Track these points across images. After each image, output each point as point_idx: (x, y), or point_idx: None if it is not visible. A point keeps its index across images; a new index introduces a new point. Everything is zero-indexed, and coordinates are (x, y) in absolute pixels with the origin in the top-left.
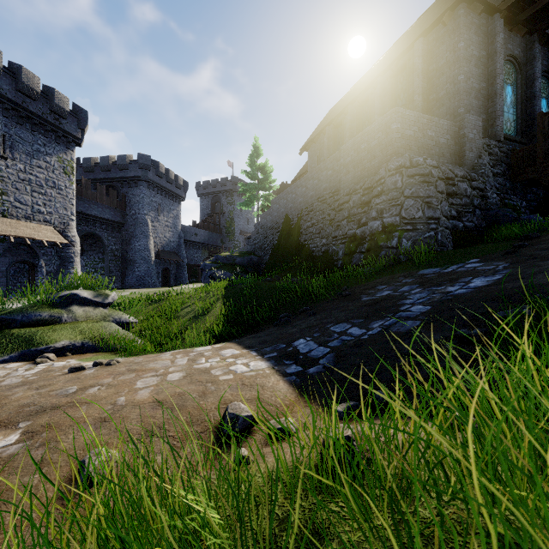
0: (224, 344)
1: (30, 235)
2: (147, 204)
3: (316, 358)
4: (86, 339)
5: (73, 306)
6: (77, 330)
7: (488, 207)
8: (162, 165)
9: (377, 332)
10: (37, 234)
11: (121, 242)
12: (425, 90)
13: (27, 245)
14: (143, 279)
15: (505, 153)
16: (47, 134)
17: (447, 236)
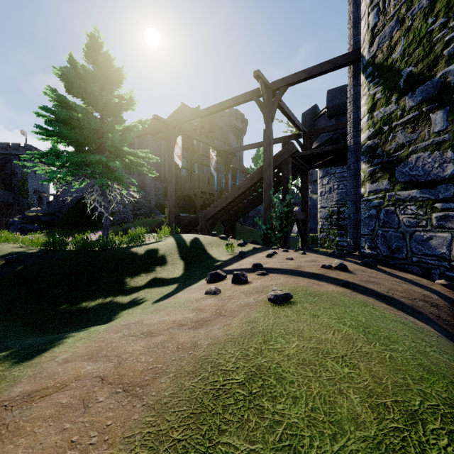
0: None
1: None
2: None
3: None
4: None
5: None
6: None
7: (151, 206)
8: None
9: None
10: None
11: None
12: None
13: None
14: None
15: (164, 187)
16: None
17: (130, 216)
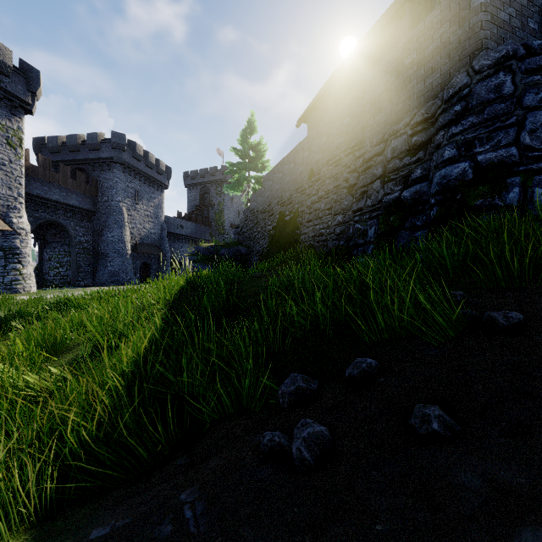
0: None
1: None
2: (122, 190)
3: None
4: None
5: None
6: None
7: None
8: (140, 147)
9: None
10: None
11: (92, 233)
12: None
13: None
14: (117, 275)
15: None
16: None
17: None
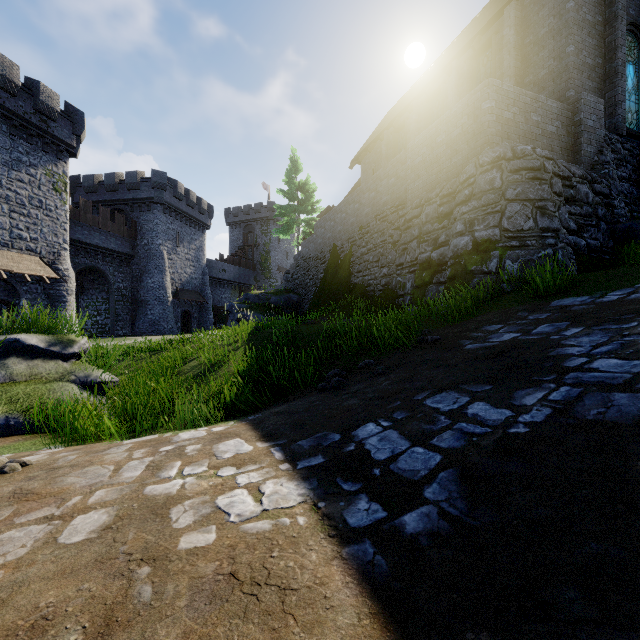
0: (230, 425)
1: (7, 267)
2: (163, 232)
3: (415, 482)
4: (14, 411)
5: (10, 358)
6: (4, 397)
7: (615, 219)
8: (181, 185)
9: (546, 418)
10: (16, 266)
11: (130, 278)
12: (518, 71)
13: (4, 280)
14: (158, 324)
15: (630, 152)
16: (31, 139)
17: (570, 256)
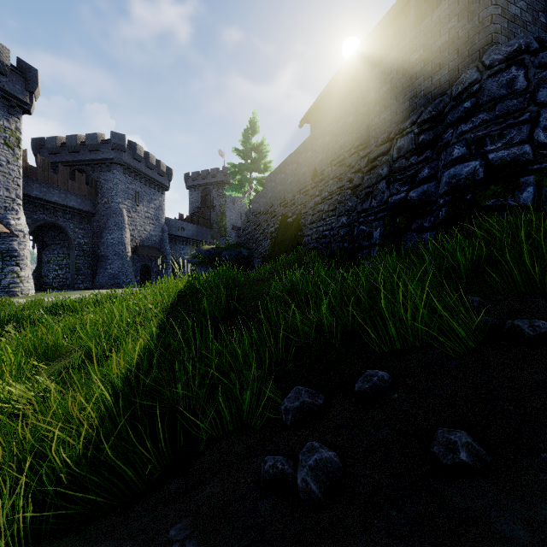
0: None
1: None
2: (123, 191)
3: None
4: None
5: None
6: None
7: None
8: (140, 148)
9: None
10: None
11: (91, 235)
12: None
13: None
14: (117, 277)
15: None
16: None
17: None
